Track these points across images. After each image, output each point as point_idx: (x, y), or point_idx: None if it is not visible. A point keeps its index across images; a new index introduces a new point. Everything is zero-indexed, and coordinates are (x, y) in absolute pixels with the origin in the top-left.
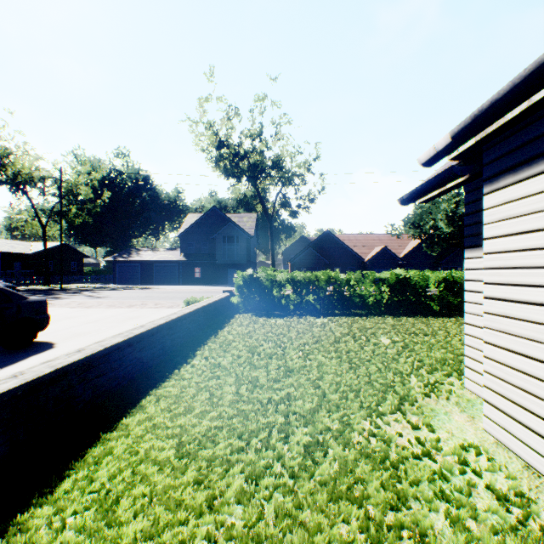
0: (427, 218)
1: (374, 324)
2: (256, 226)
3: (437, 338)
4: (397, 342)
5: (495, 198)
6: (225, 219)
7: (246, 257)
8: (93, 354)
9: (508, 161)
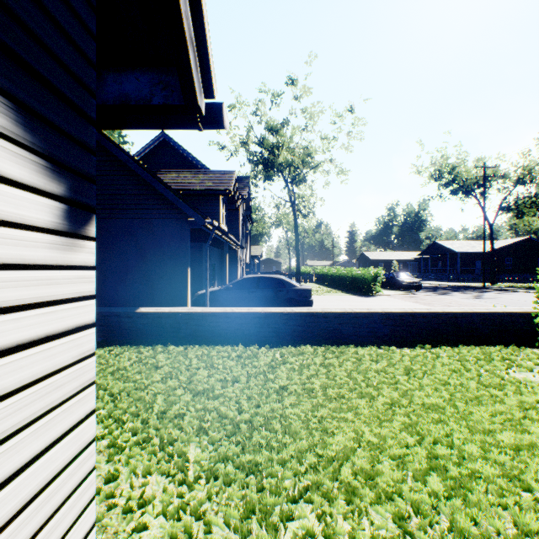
0: None
1: None
2: None
3: None
4: None
5: None
6: None
7: None
8: (192, 312)
9: None
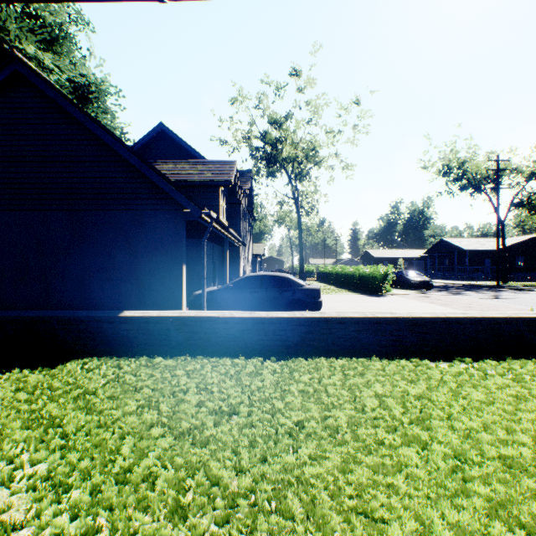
0: None
1: None
2: None
3: None
4: None
5: None
6: None
7: None
8: (184, 316)
9: None
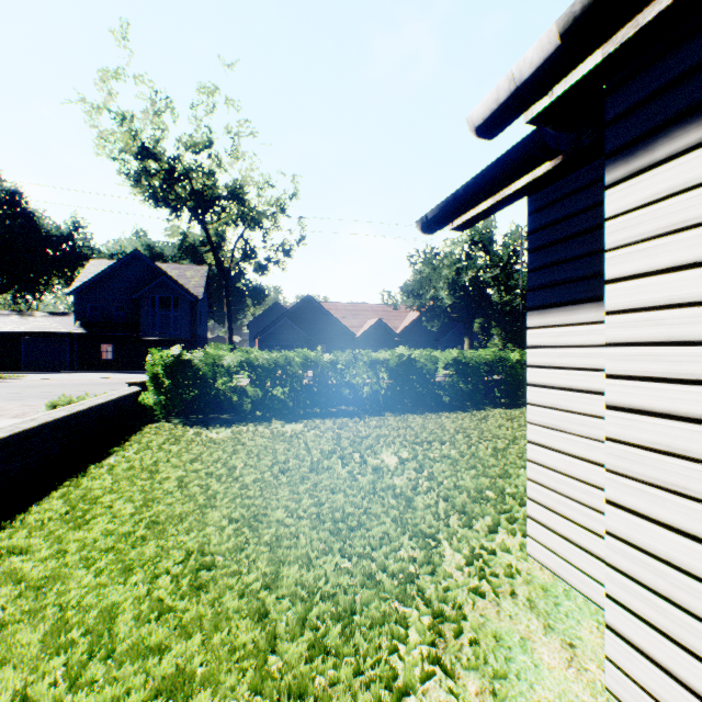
0: (427, 286)
1: (371, 429)
2: (207, 285)
3: (459, 449)
4: (407, 460)
5: (641, 188)
6: (156, 271)
7: (190, 330)
8: None
9: (685, 96)
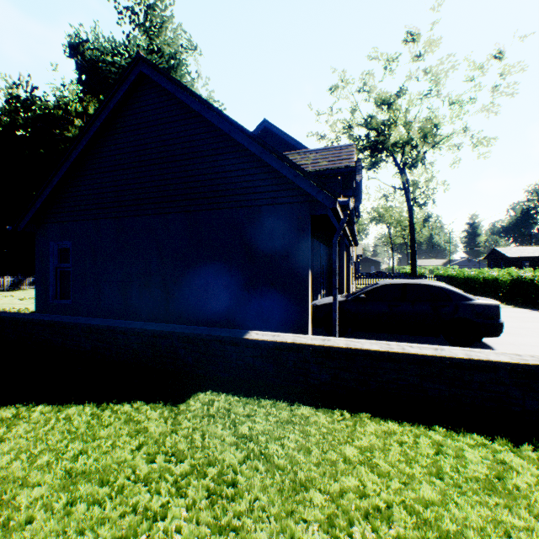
0: None
1: None
2: None
3: None
4: None
5: None
6: None
7: None
8: (329, 346)
9: None
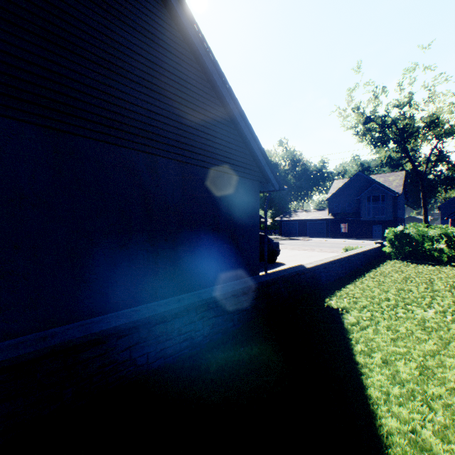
0: None
1: None
2: (403, 183)
3: None
4: None
5: None
6: (369, 181)
7: (391, 214)
8: (325, 262)
9: None
